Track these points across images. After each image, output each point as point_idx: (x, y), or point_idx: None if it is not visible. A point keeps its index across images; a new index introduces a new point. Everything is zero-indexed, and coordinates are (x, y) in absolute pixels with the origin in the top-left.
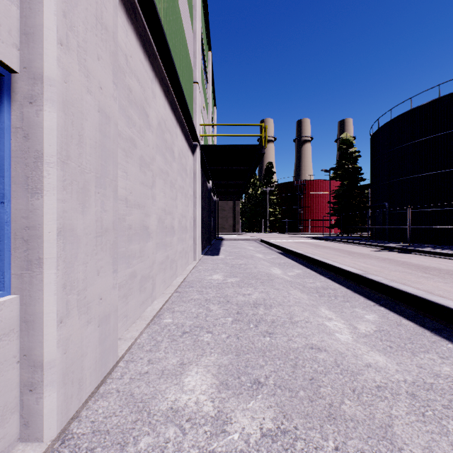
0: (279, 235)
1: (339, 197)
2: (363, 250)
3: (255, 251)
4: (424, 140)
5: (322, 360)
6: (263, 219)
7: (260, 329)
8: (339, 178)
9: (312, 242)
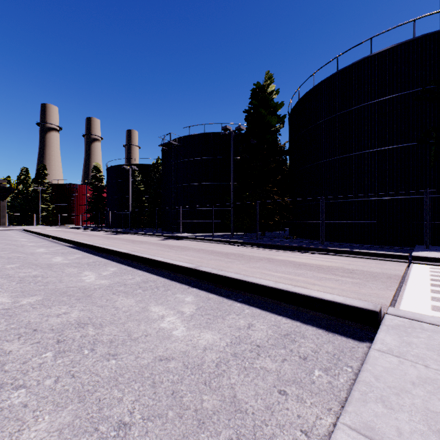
0: (49, 227)
1: (92, 202)
2: (79, 231)
3: (14, 234)
4: (121, 181)
5: (13, 239)
6: (35, 213)
7: (3, 239)
8: (91, 190)
9: (63, 229)
